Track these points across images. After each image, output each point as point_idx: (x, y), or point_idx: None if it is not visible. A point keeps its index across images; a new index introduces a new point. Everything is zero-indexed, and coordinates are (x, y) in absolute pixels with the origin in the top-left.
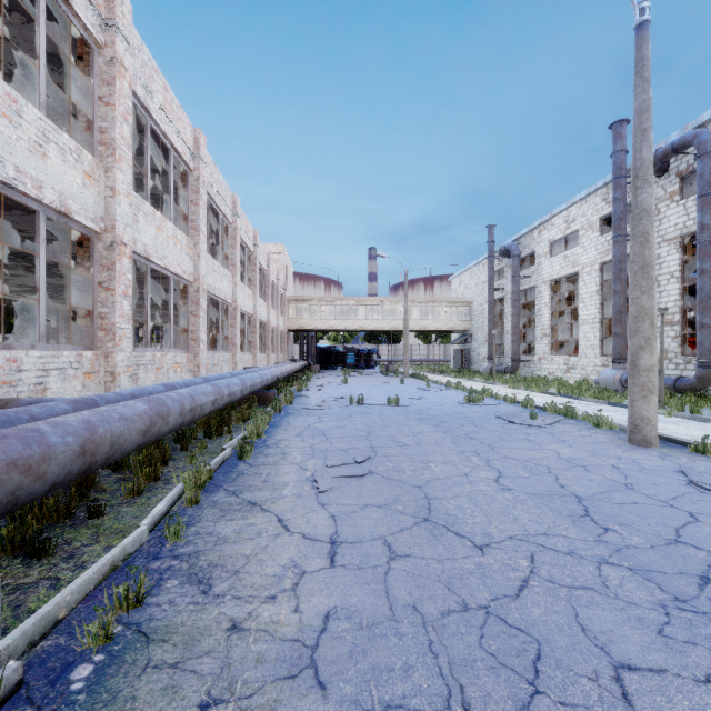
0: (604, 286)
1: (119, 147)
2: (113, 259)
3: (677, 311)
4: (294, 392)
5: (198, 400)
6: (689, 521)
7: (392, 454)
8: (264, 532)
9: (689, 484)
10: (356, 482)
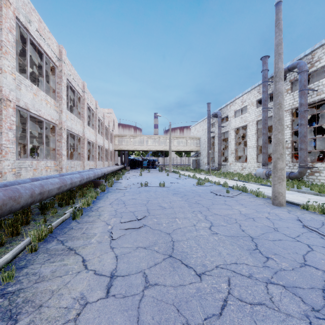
0: (258, 131)
1: (5, 46)
2: (1, 108)
3: (289, 142)
4: (115, 180)
5: (46, 187)
6: (308, 250)
7: (157, 214)
8: (71, 271)
9: (304, 227)
10: (134, 232)
